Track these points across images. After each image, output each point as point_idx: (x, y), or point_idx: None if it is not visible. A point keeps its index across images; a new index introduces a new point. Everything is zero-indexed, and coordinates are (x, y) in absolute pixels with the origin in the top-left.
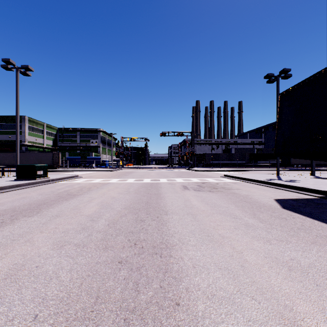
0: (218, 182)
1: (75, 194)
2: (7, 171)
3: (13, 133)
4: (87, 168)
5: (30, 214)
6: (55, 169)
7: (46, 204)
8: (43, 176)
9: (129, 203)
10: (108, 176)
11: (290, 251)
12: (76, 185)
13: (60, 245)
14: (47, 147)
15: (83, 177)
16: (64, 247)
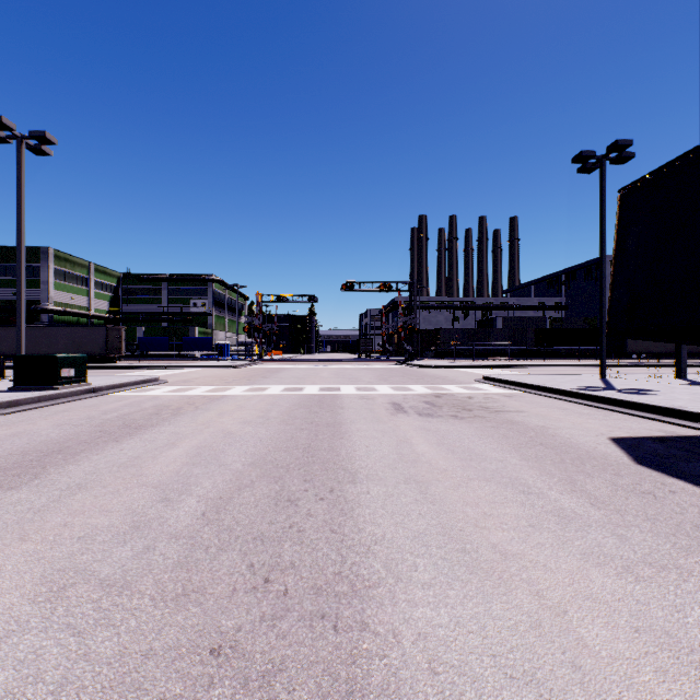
0: (473, 394)
1: (142, 425)
2: (6, 369)
3: None
4: (183, 362)
5: (14, 481)
6: (112, 363)
7: (63, 453)
8: (75, 381)
9: (265, 448)
10: (225, 380)
11: (699, 607)
12: (150, 401)
13: (57, 585)
14: (96, 316)
15: (170, 381)
16: (68, 593)
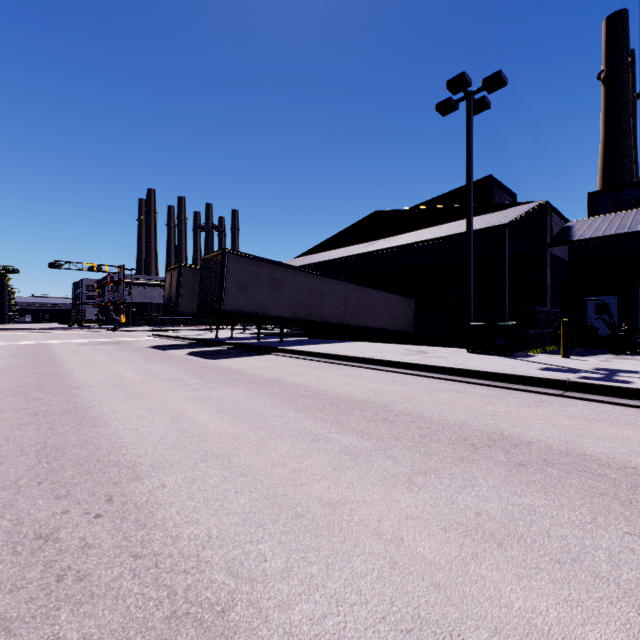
0: (132, 340)
1: None
2: None
3: None
4: None
5: None
6: None
7: None
8: None
9: (17, 352)
10: None
11: (115, 353)
12: None
13: None
14: None
15: None
16: None
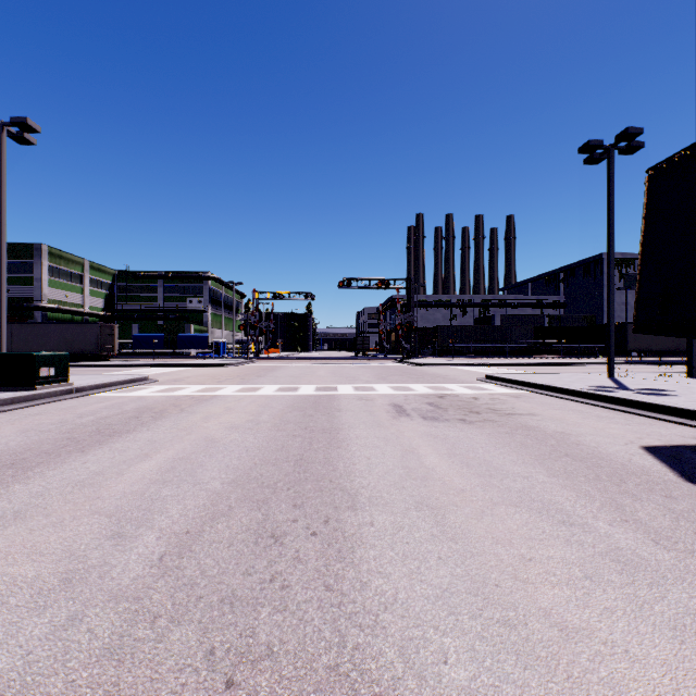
0: (478, 395)
1: (117, 431)
2: None
3: (14, 281)
4: (178, 360)
5: None
6: (105, 361)
7: (15, 467)
8: (55, 380)
9: (250, 461)
10: (217, 379)
11: None
12: (133, 402)
13: None
14: (91, 314)
15: (160, 380)
16: None
